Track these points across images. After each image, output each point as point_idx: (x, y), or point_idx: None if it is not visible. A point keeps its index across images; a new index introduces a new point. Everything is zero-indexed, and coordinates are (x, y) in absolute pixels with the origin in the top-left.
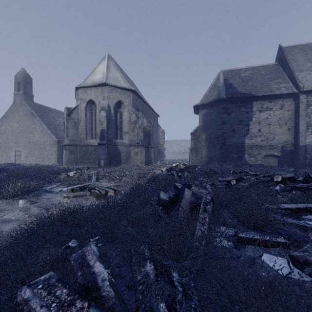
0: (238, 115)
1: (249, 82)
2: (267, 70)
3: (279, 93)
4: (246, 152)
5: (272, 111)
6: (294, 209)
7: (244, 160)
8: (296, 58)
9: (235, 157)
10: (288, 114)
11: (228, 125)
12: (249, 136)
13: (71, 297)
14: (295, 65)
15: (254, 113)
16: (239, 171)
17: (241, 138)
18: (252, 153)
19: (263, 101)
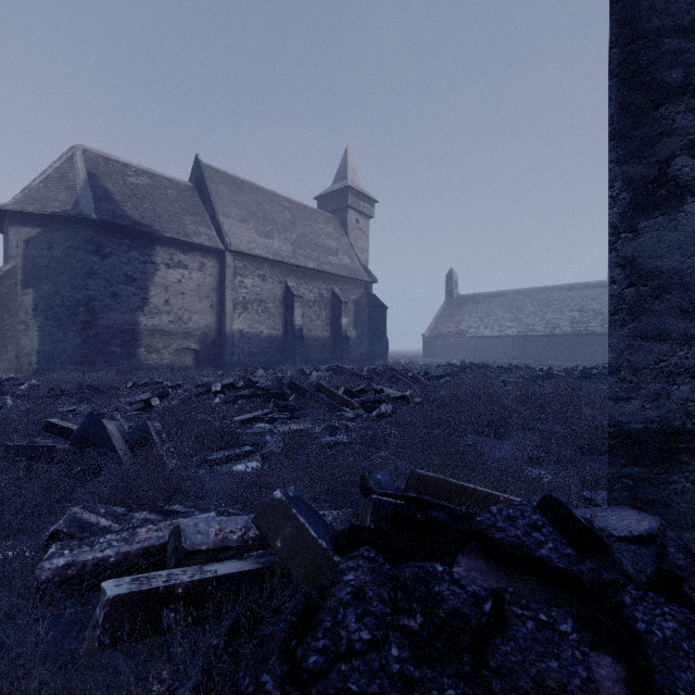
0: (125, 264)
1: (148, 202)
2: (179, 192)
3: (199, 242)
4: (142, 343)
5: (189, 271)
6: (245, 421)
7: (138, 359)
8: (221, 193)
9: (118, 354)
10: (211, 281)
11: (103, 281)
12: (149, 312)
13: (126, 533)
14: (220, 204)
15: (157, 268)
16: (145, 383)
17: (132, 313)
18: (153, 345)
19: (174, 248)
